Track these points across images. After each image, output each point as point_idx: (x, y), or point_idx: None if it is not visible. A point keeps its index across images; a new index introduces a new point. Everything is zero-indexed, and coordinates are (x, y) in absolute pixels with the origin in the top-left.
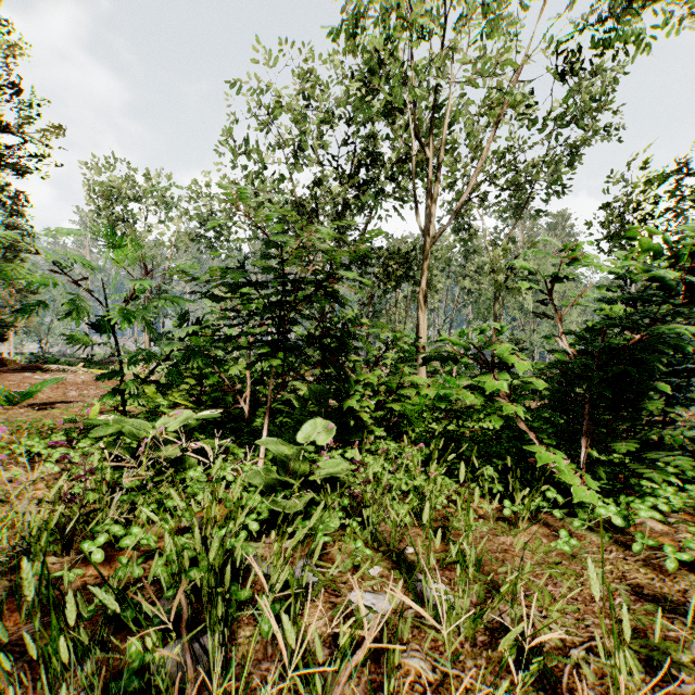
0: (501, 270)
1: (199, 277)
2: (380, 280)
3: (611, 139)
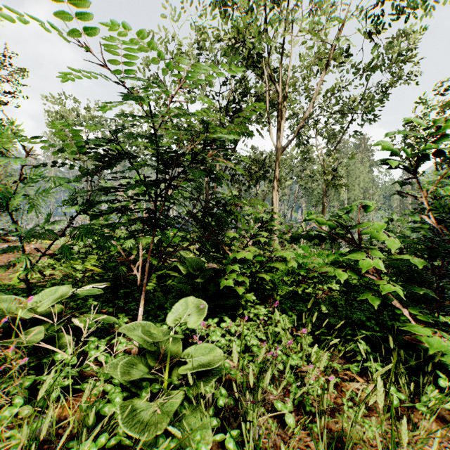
0: (327, 172)
1: (64, 149)
2: (245, 179)
3: (403, 82)
